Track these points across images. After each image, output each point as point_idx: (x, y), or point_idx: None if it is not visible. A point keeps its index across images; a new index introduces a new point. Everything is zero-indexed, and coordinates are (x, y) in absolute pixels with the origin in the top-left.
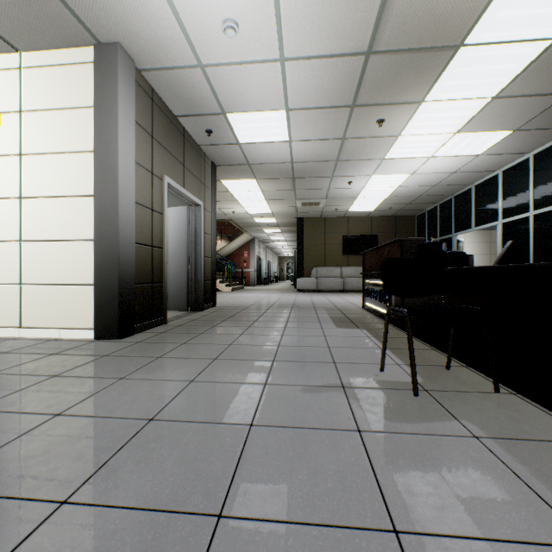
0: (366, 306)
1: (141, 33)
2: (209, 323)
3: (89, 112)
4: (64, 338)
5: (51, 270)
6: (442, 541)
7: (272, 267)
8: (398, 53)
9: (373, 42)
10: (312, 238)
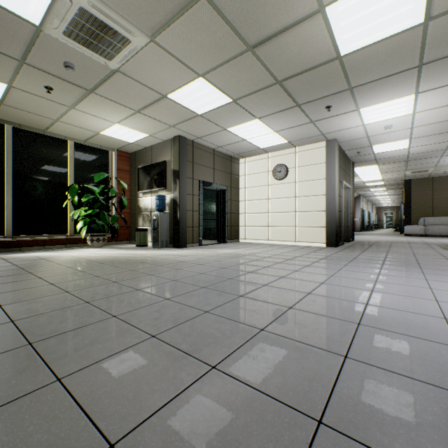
0: None
1: (346, 135)
2: (364, 246)
3: (322, 165)
4: (312, 246)
5: (307, 222)
6: None
7: (371, 217)
8: None
9: None
10: (419, 194)
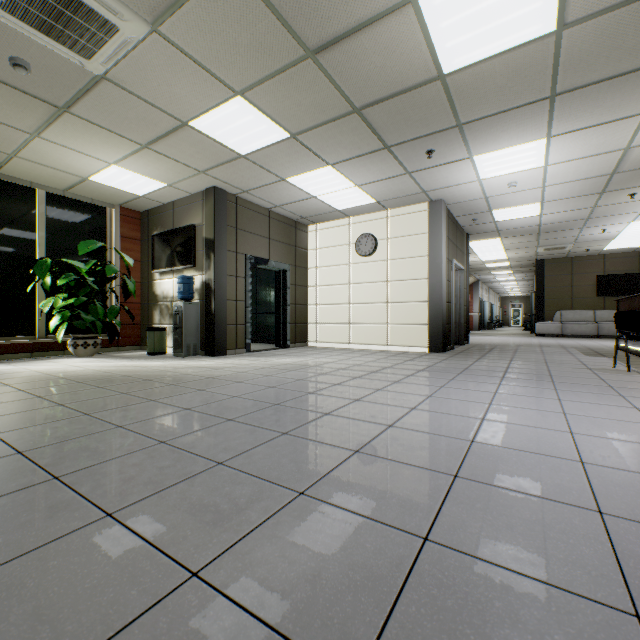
0: (620, 346)
1: (457, 194)
2: (482, 350)
3: (424, 236)
4: (411, 351)
5: (403, 317)
6: (614, 380)
7: (493, 310)
8: (639, 169)
9: (616, 170)
10: (555, 280)
